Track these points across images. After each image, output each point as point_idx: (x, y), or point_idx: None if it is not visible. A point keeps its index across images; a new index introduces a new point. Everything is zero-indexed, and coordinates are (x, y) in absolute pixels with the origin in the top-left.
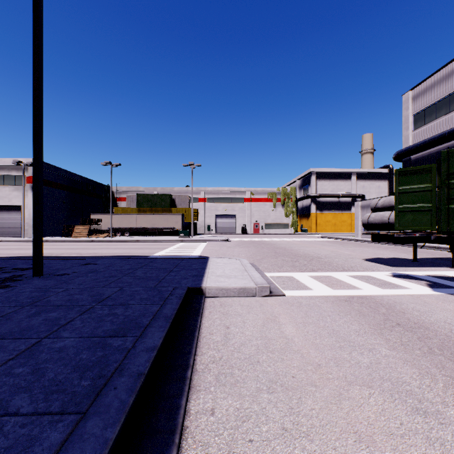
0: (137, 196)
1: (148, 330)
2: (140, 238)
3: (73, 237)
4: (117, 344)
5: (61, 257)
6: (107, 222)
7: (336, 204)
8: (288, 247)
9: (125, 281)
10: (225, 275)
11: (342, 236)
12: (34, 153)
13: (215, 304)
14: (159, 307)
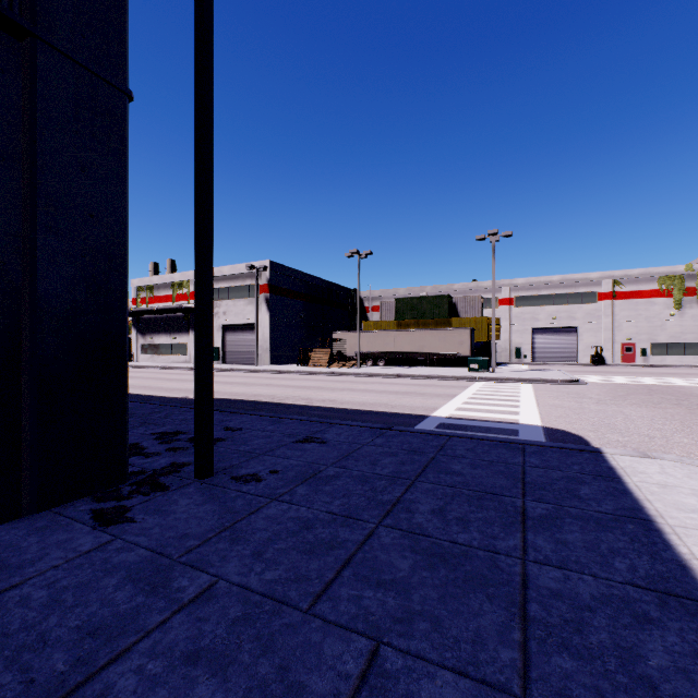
0: (396, 302)
1: None
2: (402, 371)
3: (310, 366)
4: None
5: (281, 405)
6: (353, 344)
7: None
8: None
9: (387, 574)
10: None
11: None
12: (195, 200)
13: None
14: None
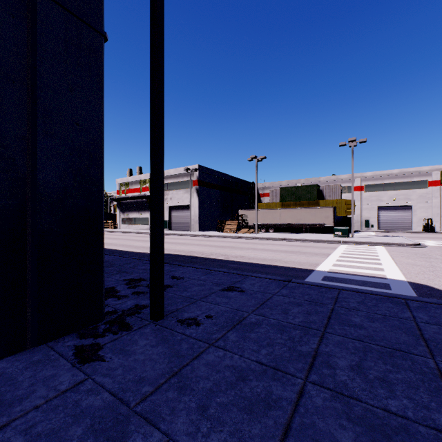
0: (281, 190)
1: None
2: (286, 236)
3: (224, 232)
4: None
5: (208, 259)
6: (252, 217)
7: None
8: None
9: None
10: None
11: None
12: (151, 111)
13: None
14: None
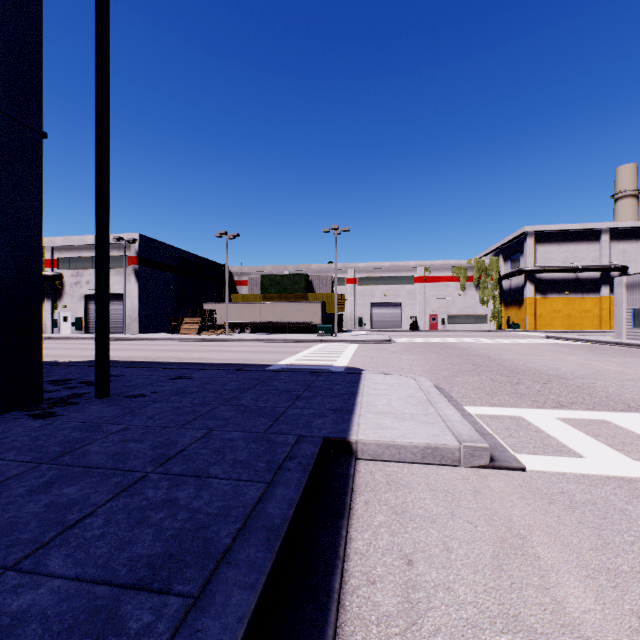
0: (262, 277)
1: (220, 579)
2: (264, 337)
3: (181, 334)
4: (136, 624)
5: (155, 363)
6: (223, 314)
7: (572, 283)
8: (493, 354)
9: (220, 416)
10: (392, 412)
11: (587, 336)
12: (97, 211)
13: (376, 480)
14: (261, 491)
